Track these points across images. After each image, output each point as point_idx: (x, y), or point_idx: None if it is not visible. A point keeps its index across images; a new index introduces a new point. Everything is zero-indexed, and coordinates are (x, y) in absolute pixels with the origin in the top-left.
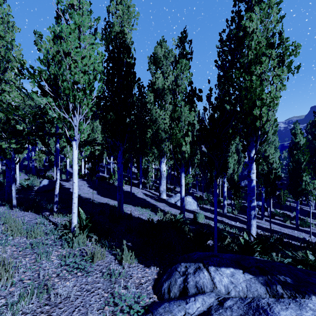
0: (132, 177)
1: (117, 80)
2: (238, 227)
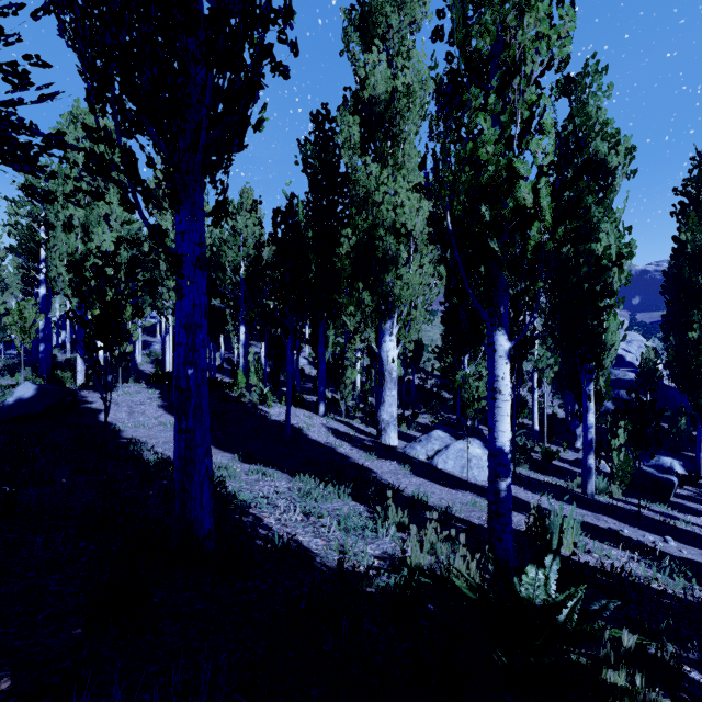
0: (303, 386)
1: None
2: (698, 566)
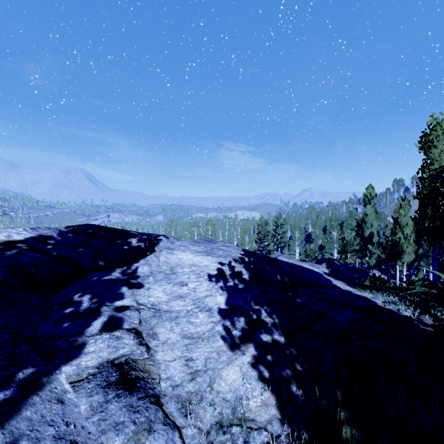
0: None
1: None
2: None
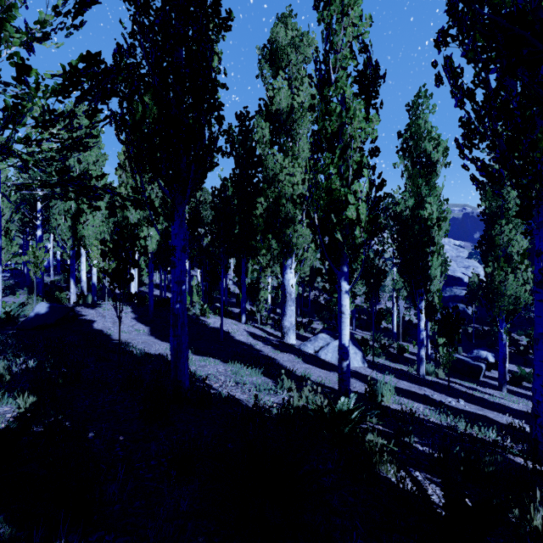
0: (229, 301)
1: (164, 2)
2: (470, 414)
